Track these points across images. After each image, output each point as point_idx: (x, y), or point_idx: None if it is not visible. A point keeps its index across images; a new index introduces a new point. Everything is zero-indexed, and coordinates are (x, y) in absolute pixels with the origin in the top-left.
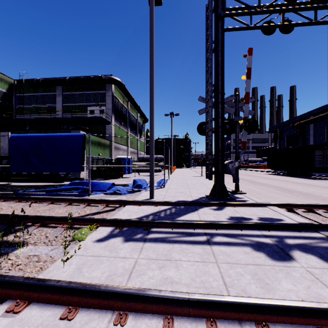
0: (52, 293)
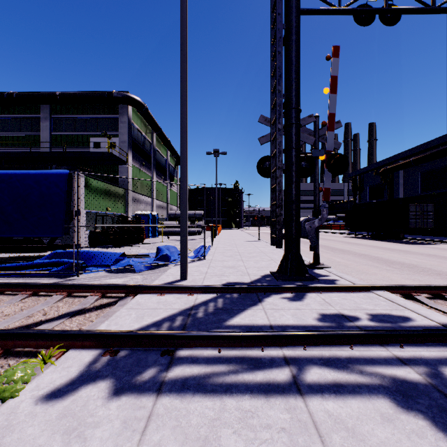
0: None
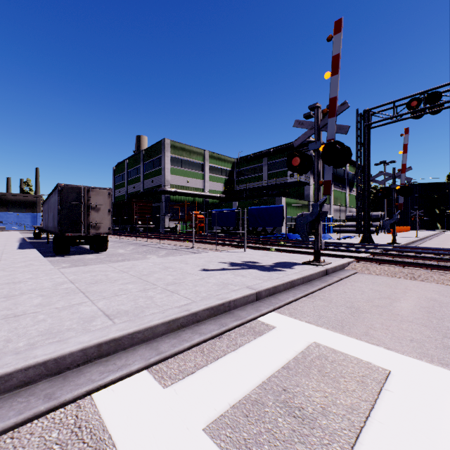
0: (276, 245)
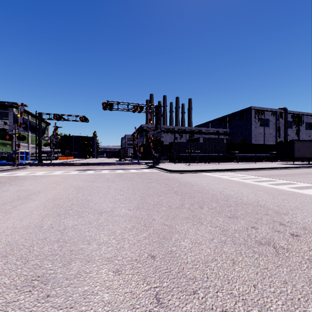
0: None
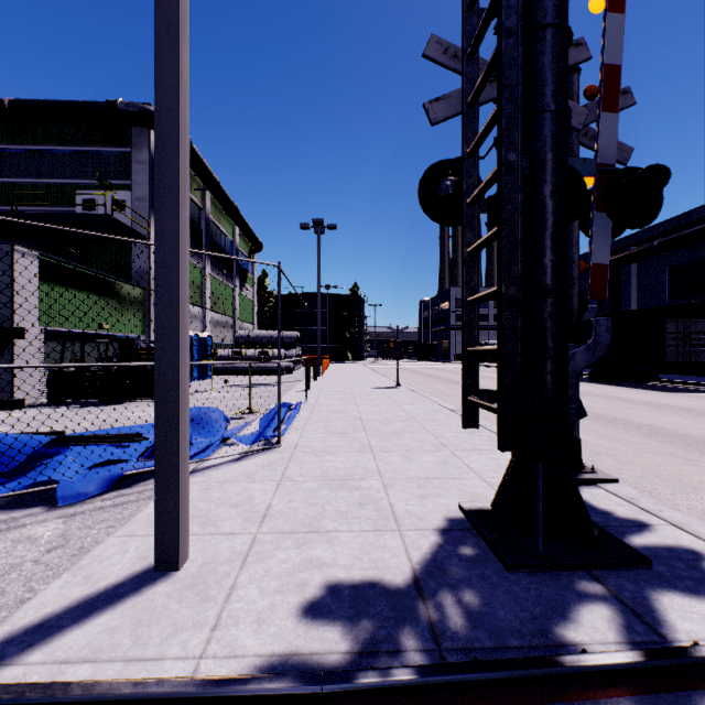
0: None
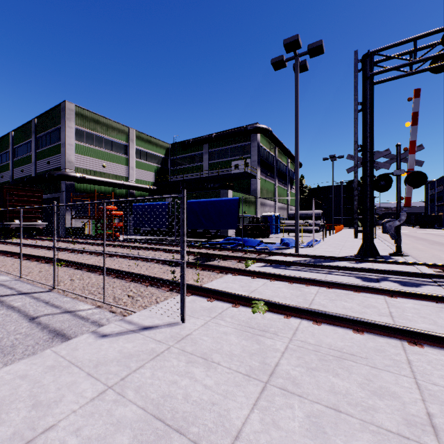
0: (245, 273)
